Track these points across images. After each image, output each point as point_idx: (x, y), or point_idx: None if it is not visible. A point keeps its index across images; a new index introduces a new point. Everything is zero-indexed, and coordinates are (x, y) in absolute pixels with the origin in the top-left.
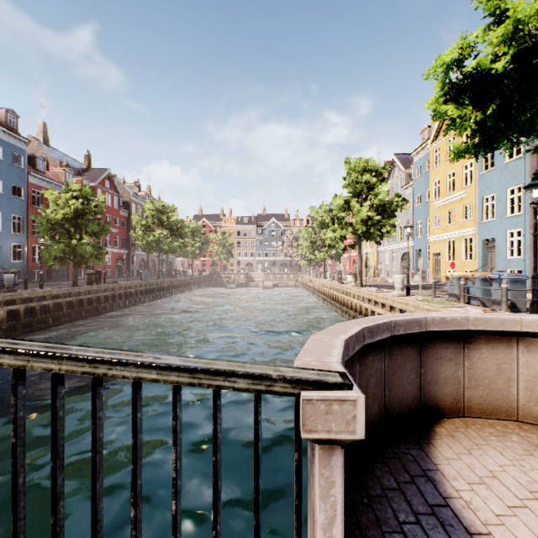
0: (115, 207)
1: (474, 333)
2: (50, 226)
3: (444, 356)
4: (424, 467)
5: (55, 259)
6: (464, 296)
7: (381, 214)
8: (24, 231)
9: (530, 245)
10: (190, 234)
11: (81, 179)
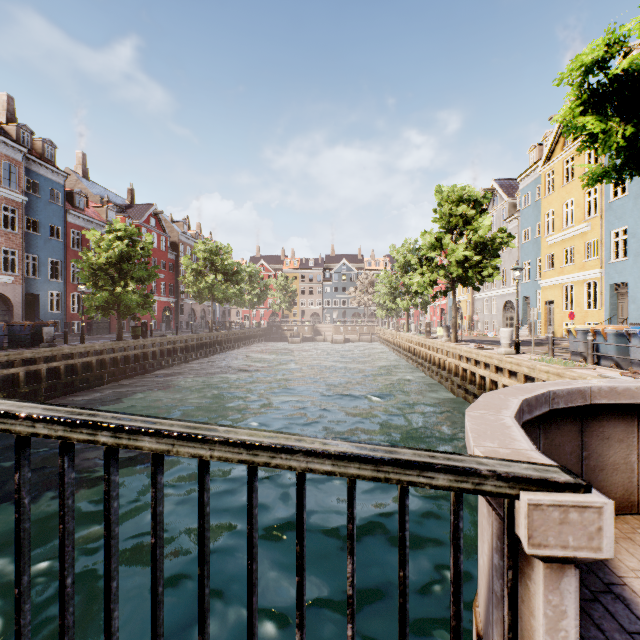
0: (162, 248)
1: None
2: (91, 271)
3: (612, 435)
4: (605, 580)
5: (97, 309)
6: (592, 355)
7: (481, 254)
8: (63, 277)
9: None
10: (247, 280)
11: (125, 217)
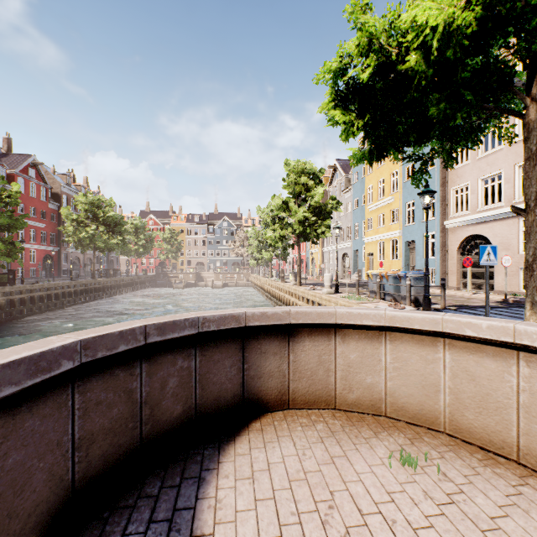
0: (42, 198)
1: (297, 326)
2: None
3: (269, 350)
4: (204, 467)
5: None
6: (380, 292)
7: (317, 216)
8: None
9: (440, 246)
10: (133, 231)
11: None
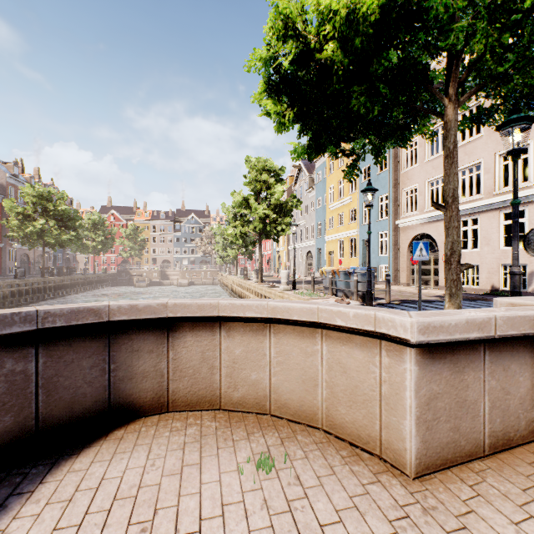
0: None
1: (177, 320)
2: None
3: (143, 347)
4: (16, 491)
5: None
6: (332, 288)
7: (278, 213)
8: None
9: (393, 245)
10: (91, 227)
11: None
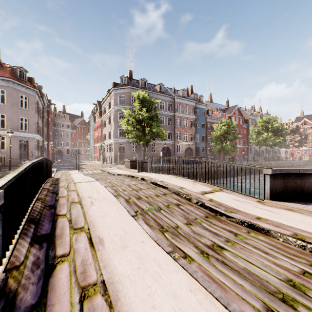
0: (240, 123)
1: None
2: (214, 138)
3: None
4: None
5: (216, 152)
6: None
7: None
8: (205, 141)
9: None
10: (290, 133)
11: (225, 114)
